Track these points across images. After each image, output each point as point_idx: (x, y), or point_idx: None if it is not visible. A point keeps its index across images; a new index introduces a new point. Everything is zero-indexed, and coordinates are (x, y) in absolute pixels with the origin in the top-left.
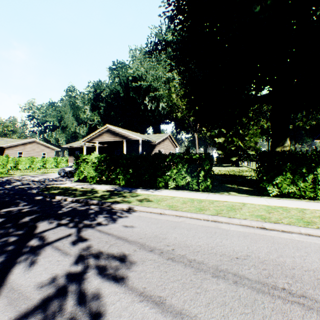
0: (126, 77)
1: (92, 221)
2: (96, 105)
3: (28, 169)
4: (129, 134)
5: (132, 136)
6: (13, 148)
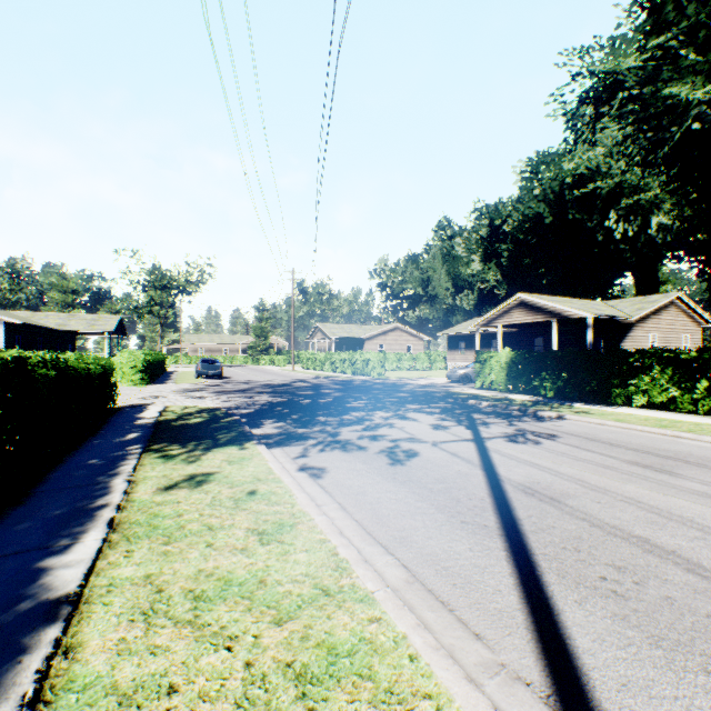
0: (557, 181)
1: (518, 419)
2: (492, 250)
3: (394, 371)
4: (563, 308)
5: (569, 311)
6: (372, 339)
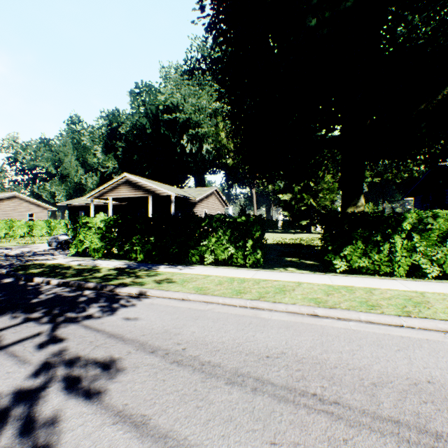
0: (155, 106)
1: (79, 313)
2: (112, 145)
3: (4, 238)
4: (156, 187)
5: (161, 190)
6: None
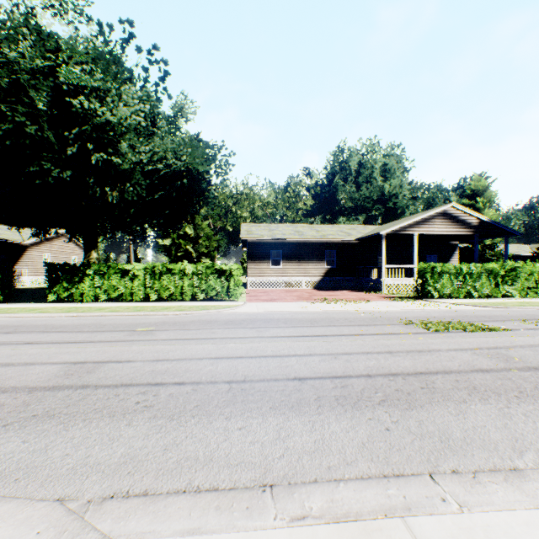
0: None
1: None
2: None
3: None
4: None
5: None
6: None
